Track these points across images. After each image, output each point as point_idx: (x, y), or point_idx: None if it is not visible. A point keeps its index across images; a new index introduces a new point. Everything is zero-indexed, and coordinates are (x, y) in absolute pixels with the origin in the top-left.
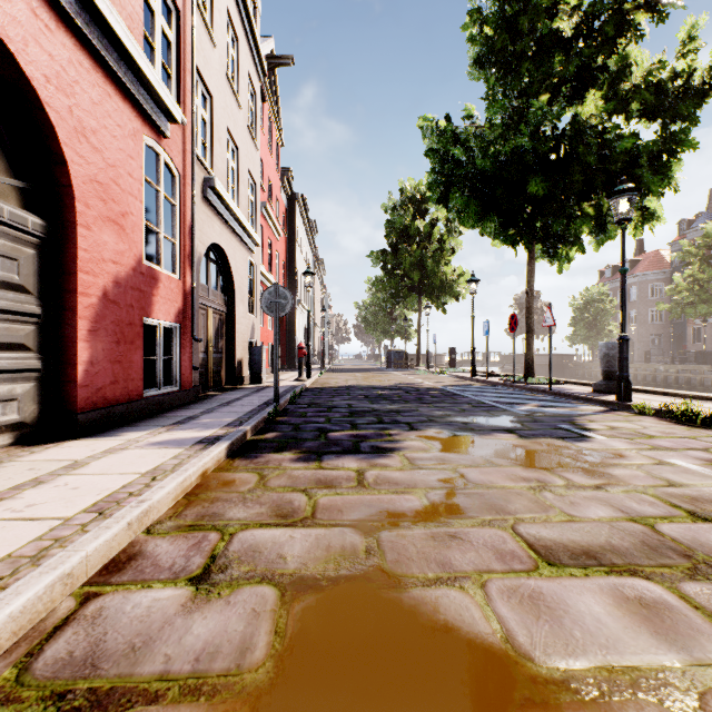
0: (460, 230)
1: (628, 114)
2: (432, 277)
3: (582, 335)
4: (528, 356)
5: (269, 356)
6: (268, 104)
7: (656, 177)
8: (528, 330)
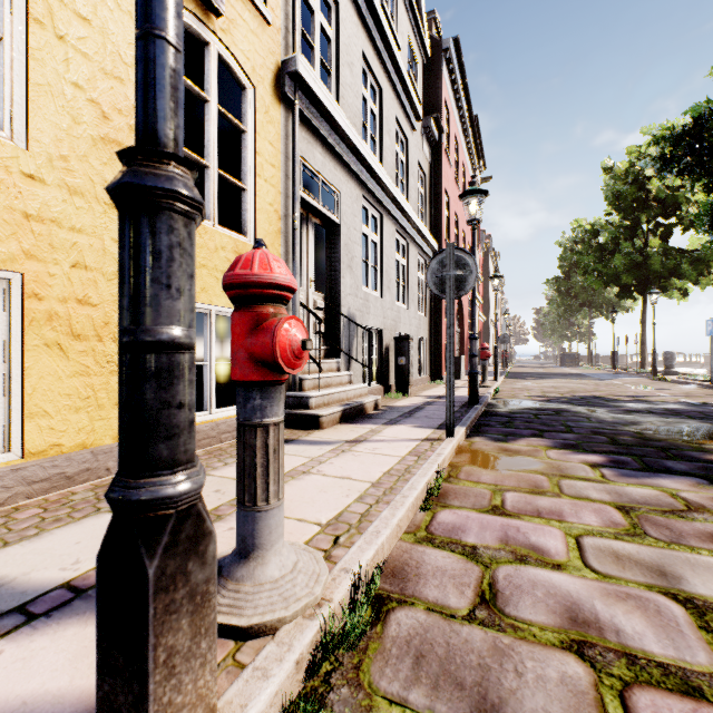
0: None
1: (698, 226)
2: (599, 297)
3: None
4: (642, 358)
5: None
6: None
7: (694, 272)
8: (642, 343)
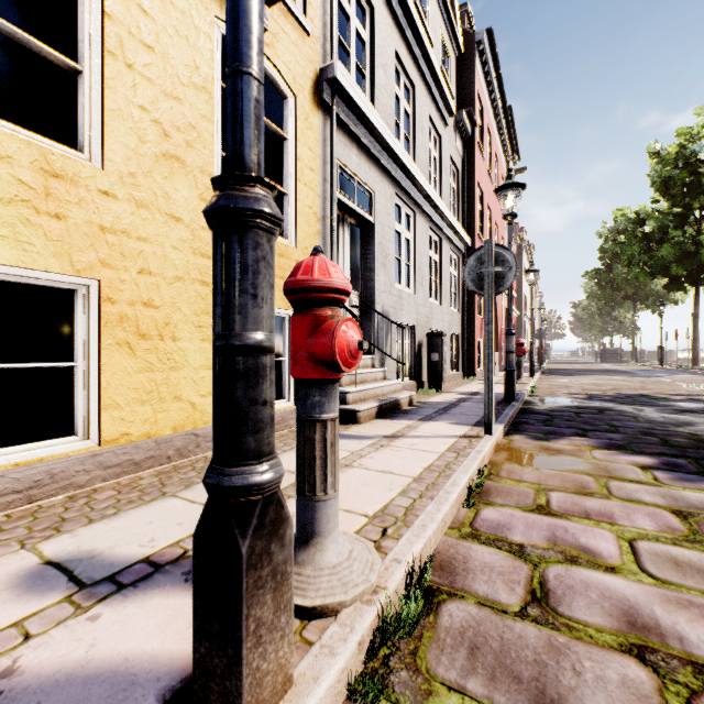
0: None
1: None
2: (644, 289)
3: None
4: (694, 353)
5: None
6: None
7: None
8: (694, 338)
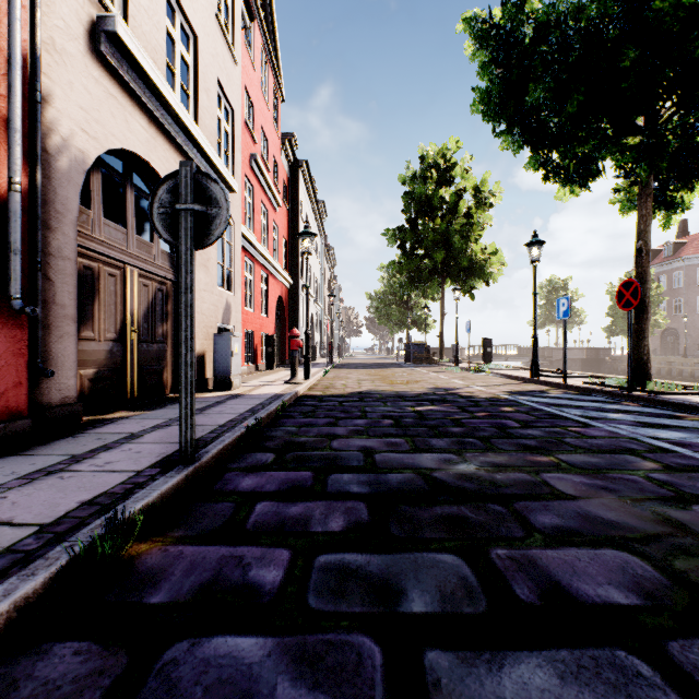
0: (490, 202)
1: None
2: (459, 256)
3: (623, 326)
4: (641, 348)
5: (265, 349)
6: (262, 38)
7: None
8: (641, 309)
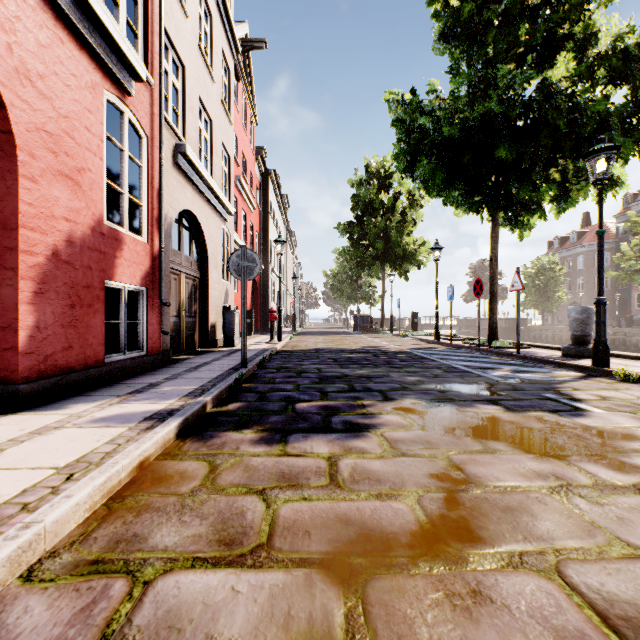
0: (421, 203)
1: (593, 81)
2: (395, 247)
3: (533, 300)
4: (492, 320)
5: None
6: (243, 84)
7: (627, 140)
8: (492, 295)
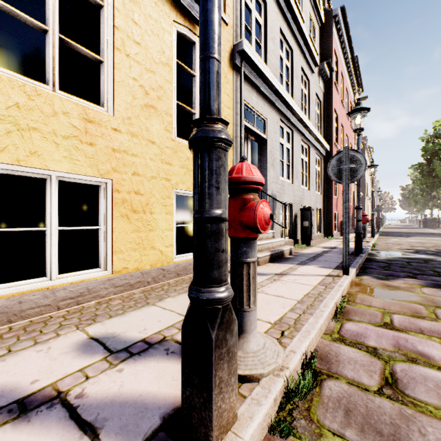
0: None
1: None
2: None
3: None
4: None
5: None
6: None
7: None
8: None
